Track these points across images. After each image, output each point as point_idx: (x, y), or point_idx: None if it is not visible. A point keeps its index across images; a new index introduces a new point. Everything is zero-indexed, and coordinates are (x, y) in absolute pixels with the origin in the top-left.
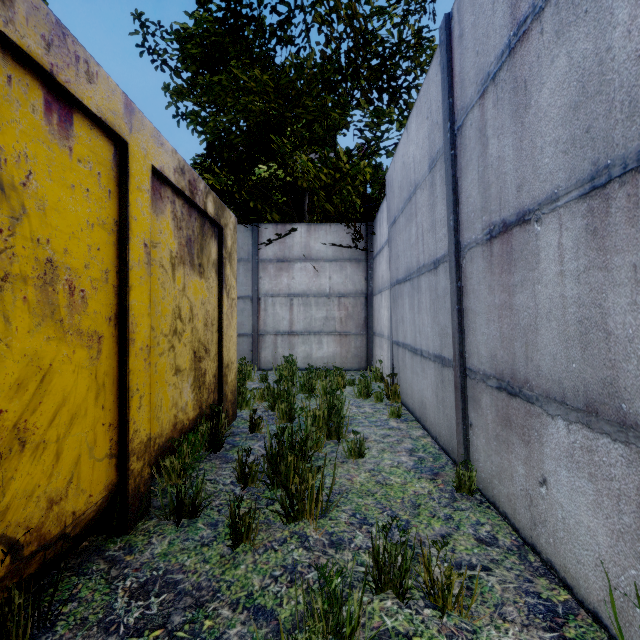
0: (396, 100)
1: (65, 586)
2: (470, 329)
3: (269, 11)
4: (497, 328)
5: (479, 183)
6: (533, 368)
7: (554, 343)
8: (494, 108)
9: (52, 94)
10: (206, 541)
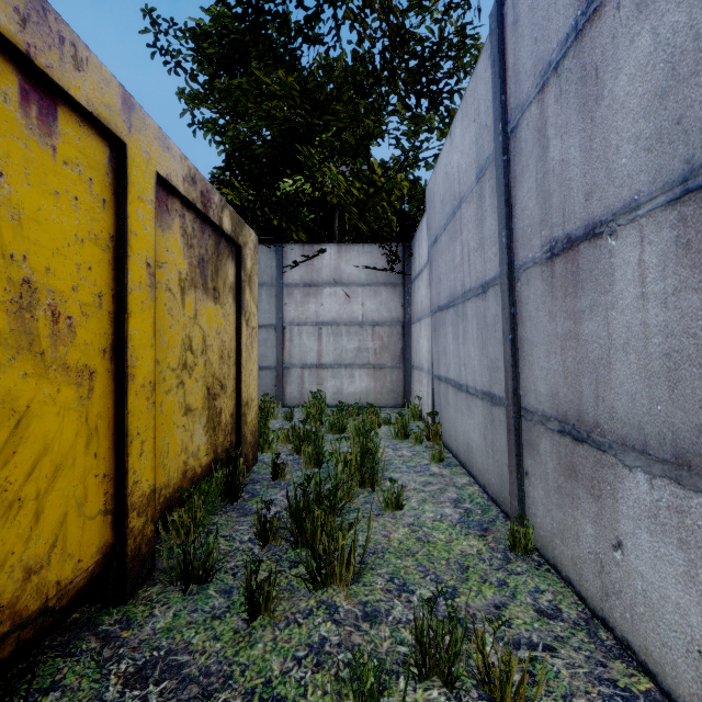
0: (436, 106)
1: (47, 670)
2: (526, 362)
3: (295, 5)
4: (559, 362)
5: (537, 192)
6: (605, 410)
7: (633, 380)
8: (556, 103)
9: (30, 81)
10: (218, 613)
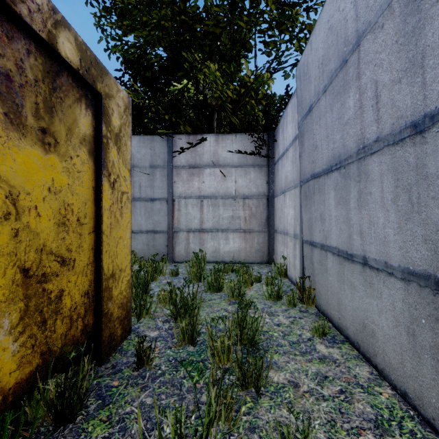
0: None
1: None
2: None
3: None
4: None
5: None
6: None
7: None
8: None
9: None
10: None
